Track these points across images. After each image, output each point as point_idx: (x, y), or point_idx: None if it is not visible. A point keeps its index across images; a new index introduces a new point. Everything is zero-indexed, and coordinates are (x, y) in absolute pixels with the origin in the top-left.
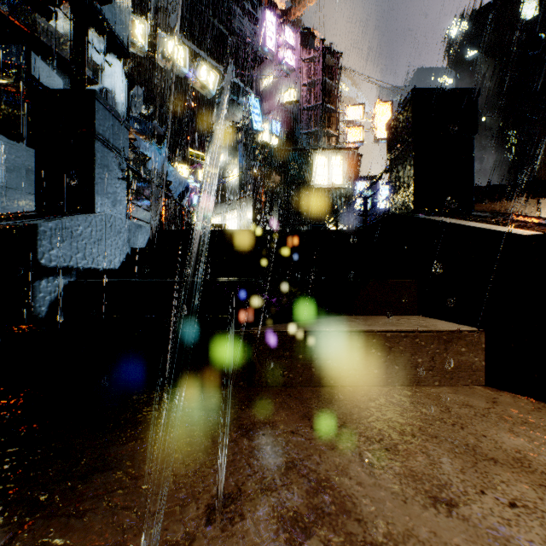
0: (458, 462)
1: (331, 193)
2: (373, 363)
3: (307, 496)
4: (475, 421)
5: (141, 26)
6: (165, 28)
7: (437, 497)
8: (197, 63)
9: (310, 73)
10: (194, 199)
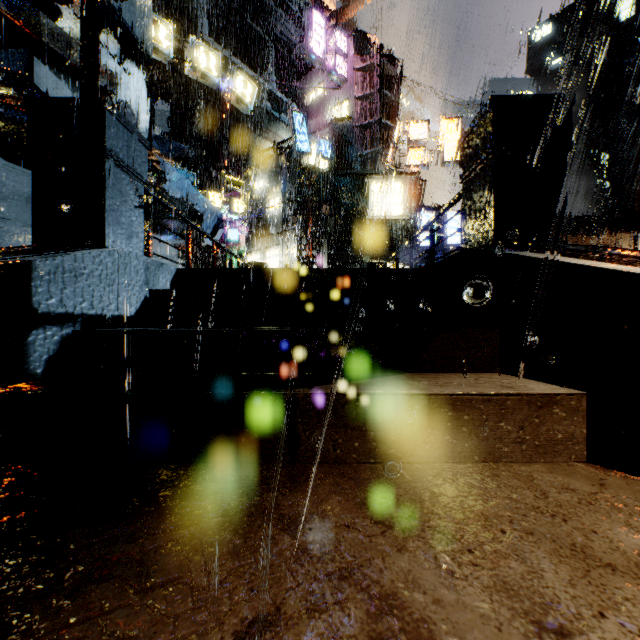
0: (565, 570)
1: (390, 225)
2: (447, 434)
3: (368, 619)
4: (580, 510)
5: (165, 29)
6: (195, 32)
7: (541, 622)
8: (232, 72)
9: (366, 85)
10: (229, 233)
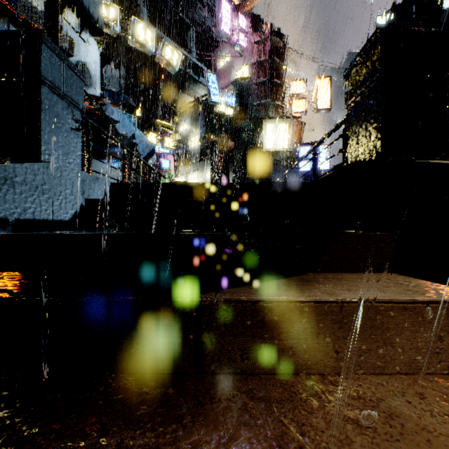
0: None
1: (278, 155)
2: (360, 344)
3: None
4: None
5: (113, 10)
6: (138, 18)
7: None
8: (163, 43)
9: (260, 53)
10: (163, 162)
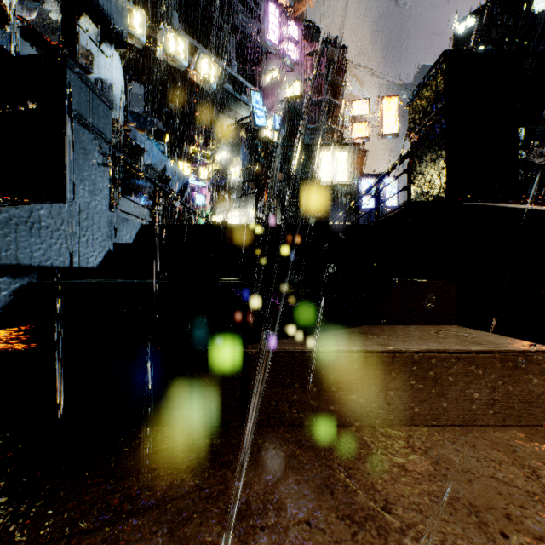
0: None
1: (336, 190)
2: (412, 395)
3: None
4: None
5: (139, 17)
6: (167, 24)
7: None
8: (198, 56)
9: (315, 67)
10: (197, 198)
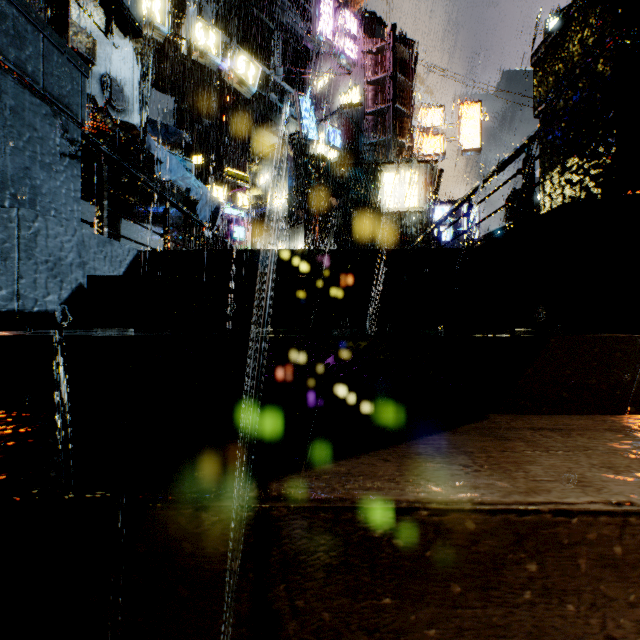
0: None
1: (404, 218)
2: None
3: None
4: None
5: (159, 1)
6: None
7: None
8: (233, 51)
9: (377, 68)
10: (235, 231)
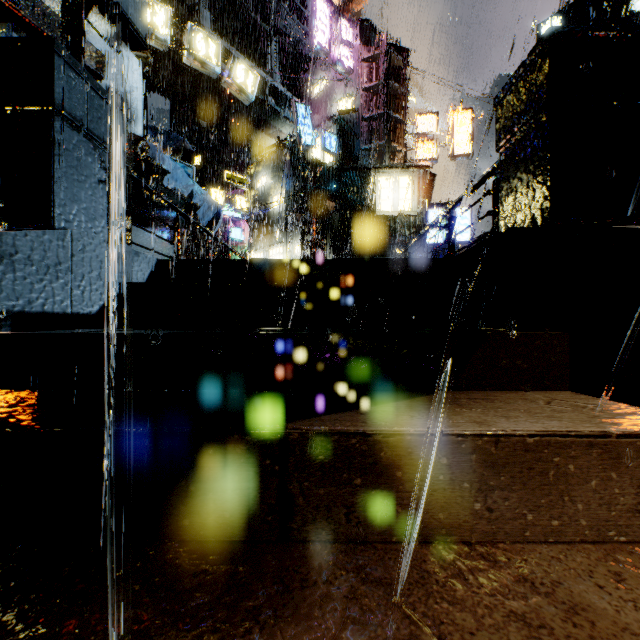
0: None
1: (397, 221)
2: (524, 497)
3: None
4: None
5: (162, 14)
6: (197, 25)
7: None
8: (232, 61)
9: (372, 76)
10: (232, 232)
